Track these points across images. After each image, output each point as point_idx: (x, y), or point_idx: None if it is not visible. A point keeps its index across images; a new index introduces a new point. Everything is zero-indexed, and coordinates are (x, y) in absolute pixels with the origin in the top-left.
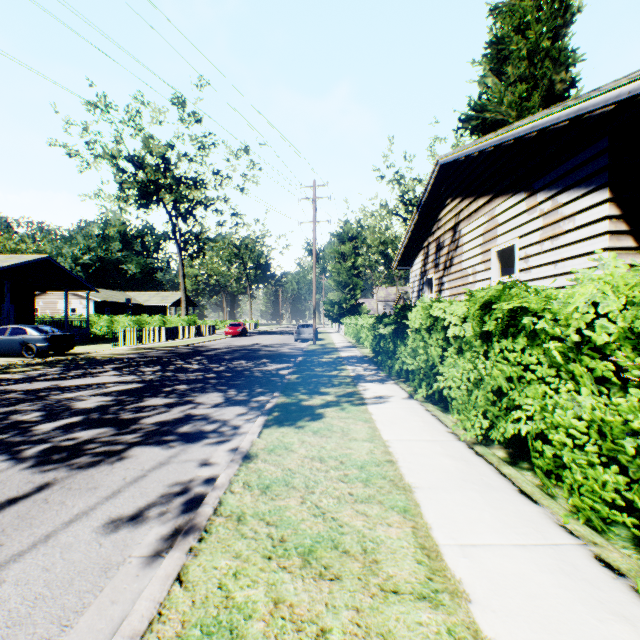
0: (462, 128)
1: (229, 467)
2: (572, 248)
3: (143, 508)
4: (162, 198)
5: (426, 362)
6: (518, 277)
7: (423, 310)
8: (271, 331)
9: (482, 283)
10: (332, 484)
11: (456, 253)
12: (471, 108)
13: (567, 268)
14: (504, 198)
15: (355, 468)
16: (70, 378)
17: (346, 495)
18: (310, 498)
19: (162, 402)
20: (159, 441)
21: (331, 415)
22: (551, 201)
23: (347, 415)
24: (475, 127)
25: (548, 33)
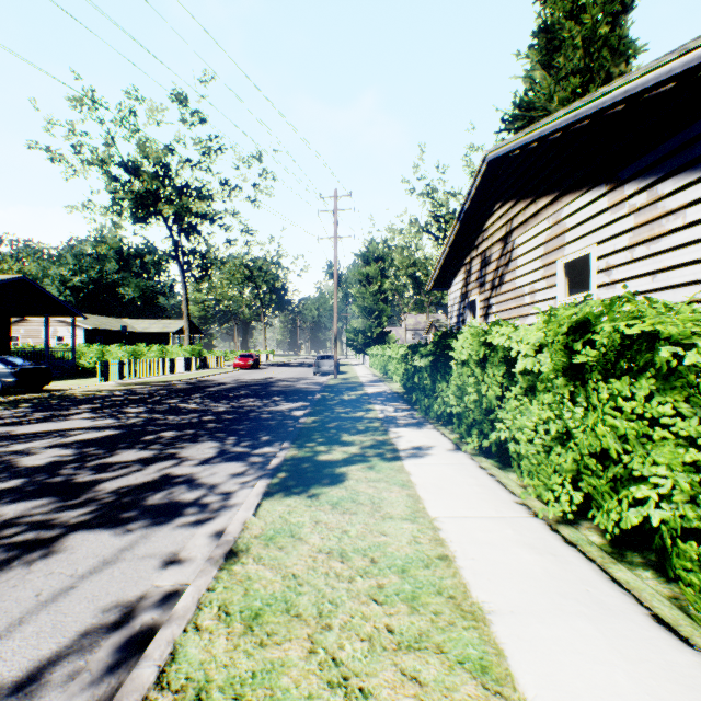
0: (505, 130)
1: (202, 573)
2: (681, 253)
3: (46, 662)
4: (161, 210)
5: (479, 404)
6: (596, 295)
7: (473, 337)
8: (287, 363)
9: (544, 304)
10: (359, 607)
11: (508, 268)
12: (516, 106)
13: (673, 280)
14: (575, 195)
15: (394, 572)
16: (30, 422)
17: (383, 633)
18: (324, 641)
19: (136, 456)
20: (114, 520)
21: (356, 476)
22: (647, 192)
23: (377, 476)
24: (520, 129)
25: (607, 17)
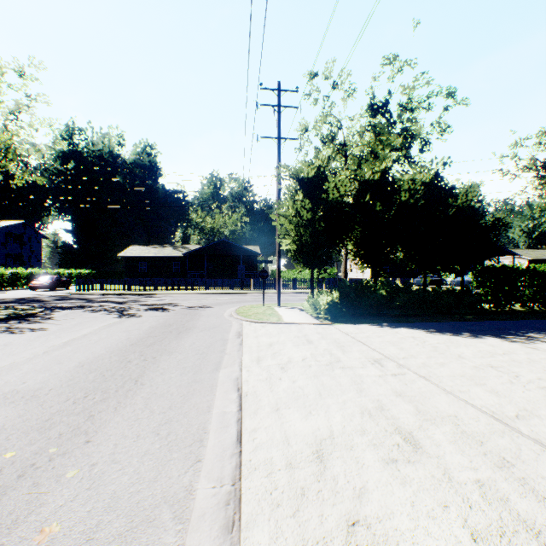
0: None
1: None
2: None
3: None
4: None
5: None
6: None
7: None
8: None
9: None
10: None
11: None
12: None
13: None
14: None
15: None
16: None
17: None
18: None
19: None
20: None
21: None
22: None
23: None
24: None
25: None
